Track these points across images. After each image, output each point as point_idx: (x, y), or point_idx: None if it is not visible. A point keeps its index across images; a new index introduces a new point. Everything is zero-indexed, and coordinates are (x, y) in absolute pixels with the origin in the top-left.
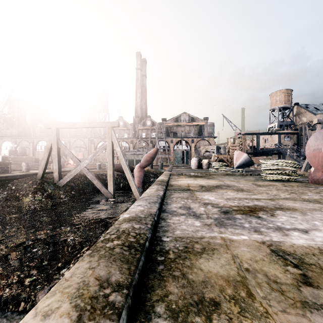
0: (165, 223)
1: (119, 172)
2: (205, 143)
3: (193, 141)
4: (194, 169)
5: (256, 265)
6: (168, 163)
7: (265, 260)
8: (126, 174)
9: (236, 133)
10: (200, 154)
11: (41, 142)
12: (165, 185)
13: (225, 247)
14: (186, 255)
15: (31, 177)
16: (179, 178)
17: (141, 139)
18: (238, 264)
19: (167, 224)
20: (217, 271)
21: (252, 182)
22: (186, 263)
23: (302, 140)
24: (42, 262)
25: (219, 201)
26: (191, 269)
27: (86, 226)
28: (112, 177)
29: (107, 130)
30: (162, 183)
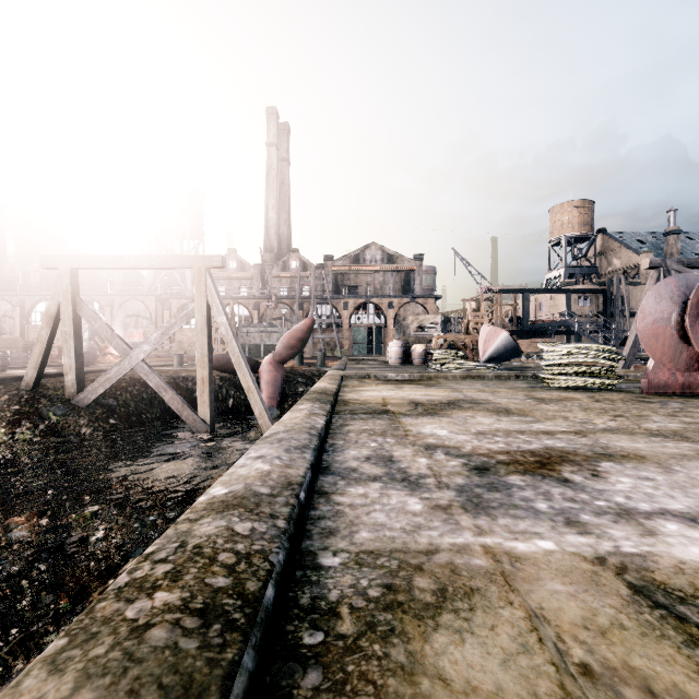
0: (328, 508)
1: (225, 374)
2: (416, 309)
3: (391, 304)
4: (395, 365)
5: (608, 650)
6: (338, 352)
7: (626, 627)
8: (241, 378)
9: (482, 289)
10: (407, 333)
11: (43, 305)
12: (330, 402)
13: (503, 582)
14: (393, 618)
15: (6, 387)
16: (364, 386)
17: (277, 299)
18: (553, 647)
19: (335, 509)
20: (497, 686)
21: (525, 393)
22: (394, 655)
23: (613, 306)
24: (15, 603)
25: (461, 439)
26: (410, 680)
27: (140, 502)
28: (207, 384)
29: (196, 276)
30: (324, 398)
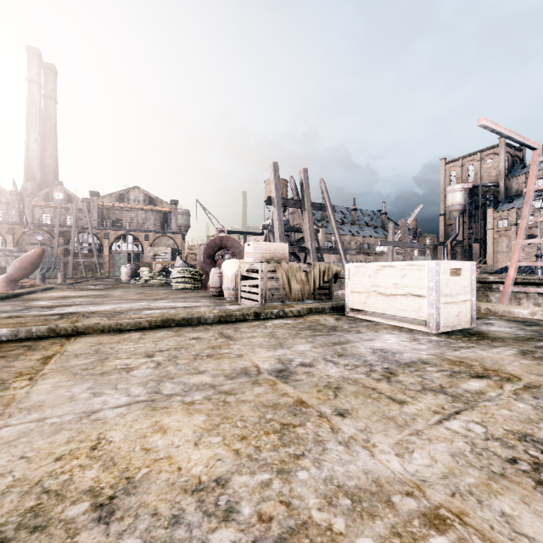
0: None
1: None
2: (168, 241)
3: (147, 237)
4: (124, 282)
5: None
6: (98, 273)
7: None
8: None
9: (217, 230)
10: None
11: None
12: None
13: None
14: None
15: None
16: (56, 292)
17: (35, 226)
18: None
19: None
20: None
21: (145, 291)
22: None
23: None
24: None
25: (46, 304)
26: None
27: None
28: None
29: None
30: None
